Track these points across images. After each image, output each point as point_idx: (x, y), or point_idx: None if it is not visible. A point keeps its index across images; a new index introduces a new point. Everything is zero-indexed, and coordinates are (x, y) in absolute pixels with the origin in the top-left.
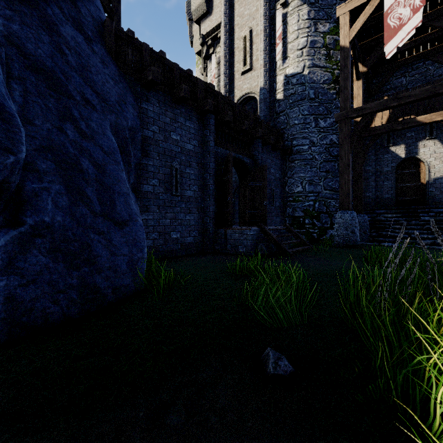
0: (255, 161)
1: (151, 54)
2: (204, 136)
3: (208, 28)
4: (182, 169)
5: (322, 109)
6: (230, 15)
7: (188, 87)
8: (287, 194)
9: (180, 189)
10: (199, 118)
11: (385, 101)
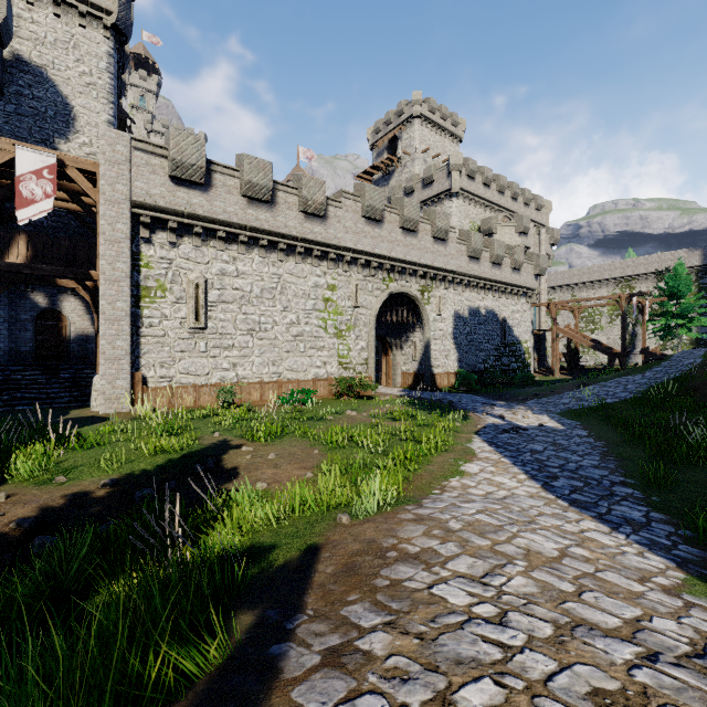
0: None
1: None
2: None
3: None
4: None
5: None
6: None
7: None
8: None
9: None
10: None
11: (17, 265)
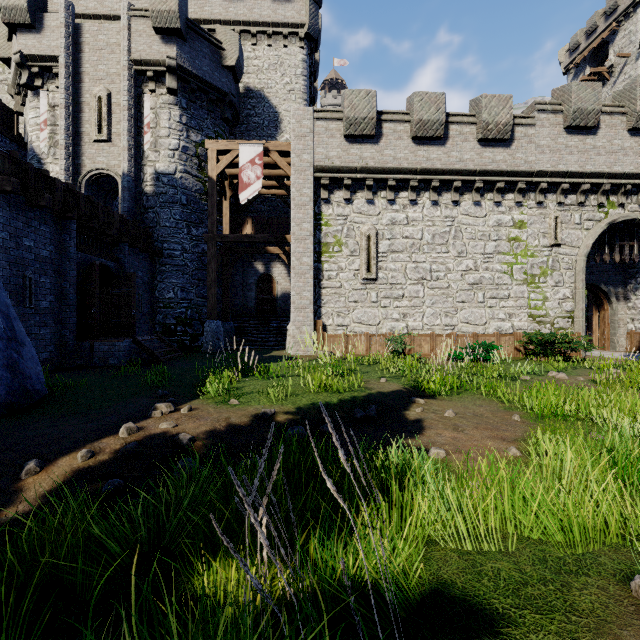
0: (121, 265)
1: (2, 154)
2: (62, 240)
3: (32, 47)
4: (36, 279)
5: (194, 217)
6: (75, 54)
7: (50, 196)
8: (157, 300)
9: (34, 300)
10: (56, 221)
11: (241, 236)
